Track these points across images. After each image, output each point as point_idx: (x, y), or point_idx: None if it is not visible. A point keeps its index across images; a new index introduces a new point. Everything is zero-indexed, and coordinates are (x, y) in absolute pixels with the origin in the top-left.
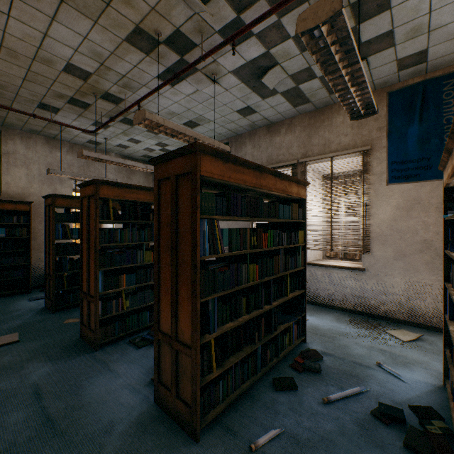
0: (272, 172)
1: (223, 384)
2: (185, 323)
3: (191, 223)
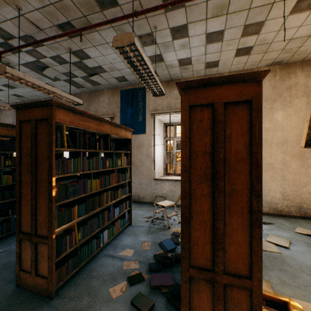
0: None
1: None
2: None
3: None
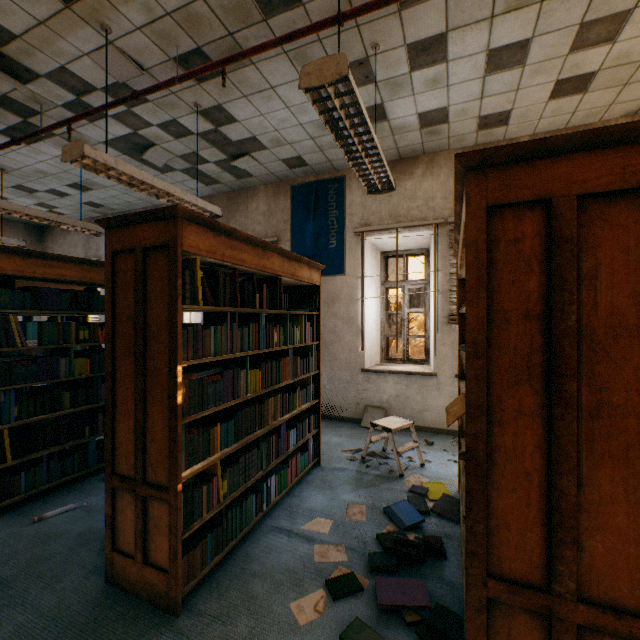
0: None
1: (27, 475)
2: None
3: None
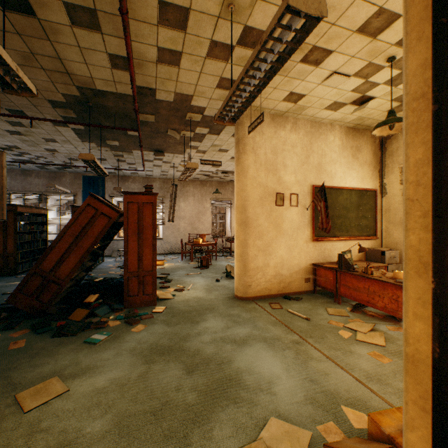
0: (36, 207)
1: (22, 266)
2: (11, 248)
3: (15, 223)
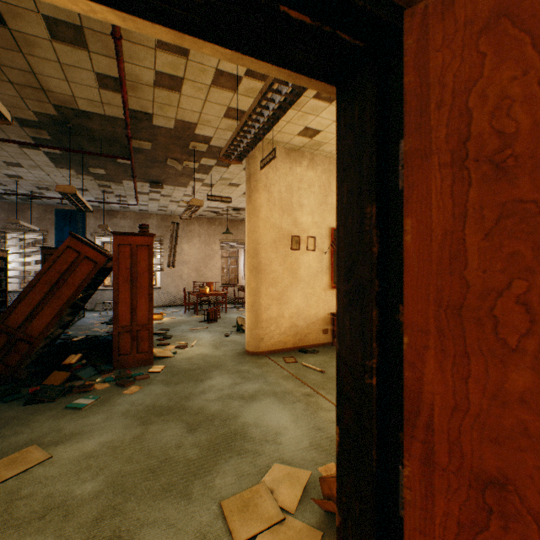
0: None
1: None
2: None
3: None
